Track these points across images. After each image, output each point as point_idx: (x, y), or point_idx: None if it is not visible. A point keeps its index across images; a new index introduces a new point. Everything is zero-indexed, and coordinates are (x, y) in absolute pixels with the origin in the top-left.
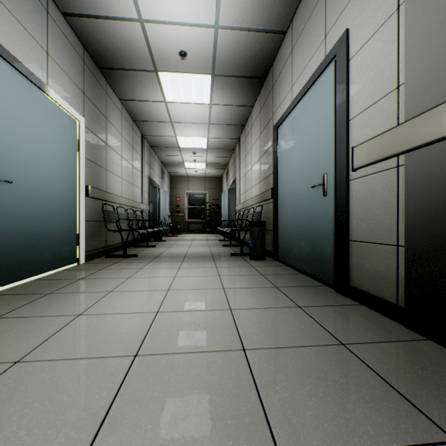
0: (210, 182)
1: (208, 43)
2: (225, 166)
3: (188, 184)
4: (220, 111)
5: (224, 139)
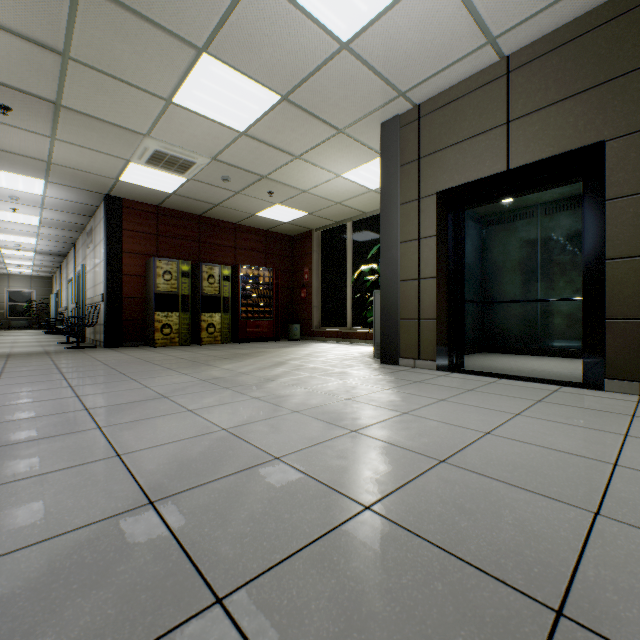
0: (39, 281)
1: (33, 249)
2: (54, 272)
3: (10, 281)
4: (43, 258)
5: (48, 264)
